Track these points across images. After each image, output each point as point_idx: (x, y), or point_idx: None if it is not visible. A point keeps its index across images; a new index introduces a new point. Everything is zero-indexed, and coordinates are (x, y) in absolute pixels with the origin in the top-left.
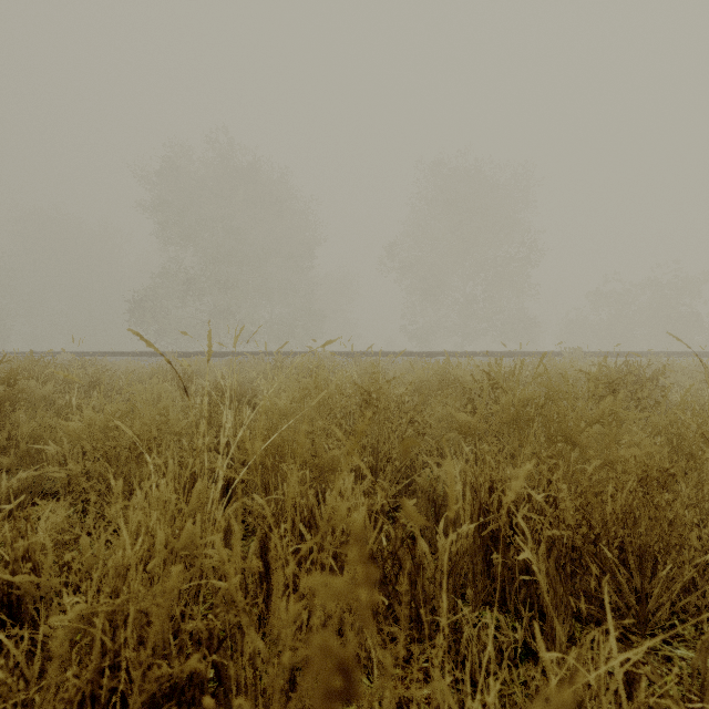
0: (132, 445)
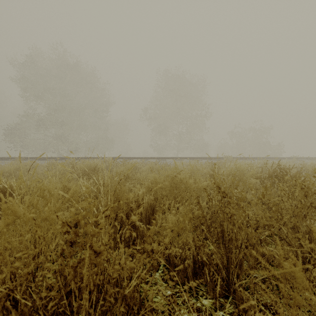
0: None
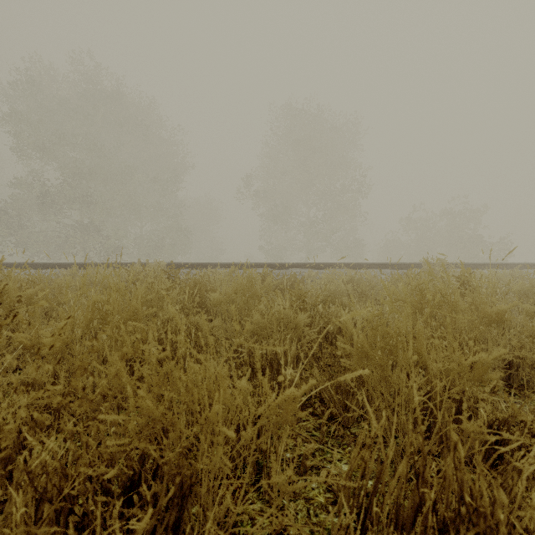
0: None
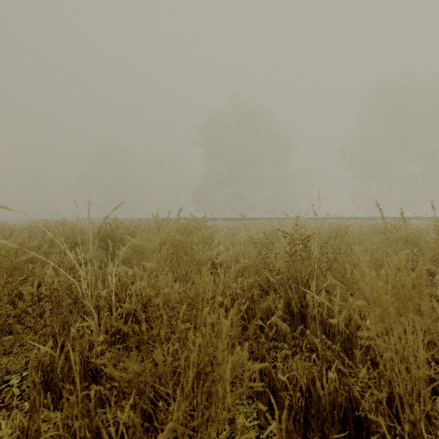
0: (261, 244)
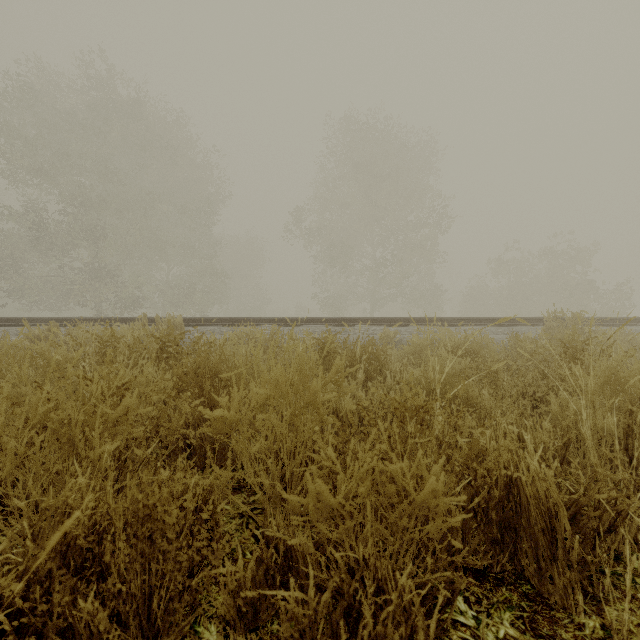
0: None
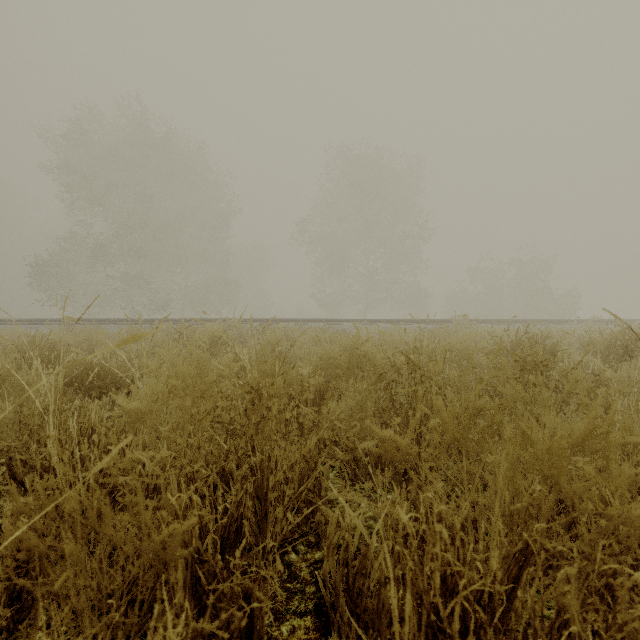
0: None
